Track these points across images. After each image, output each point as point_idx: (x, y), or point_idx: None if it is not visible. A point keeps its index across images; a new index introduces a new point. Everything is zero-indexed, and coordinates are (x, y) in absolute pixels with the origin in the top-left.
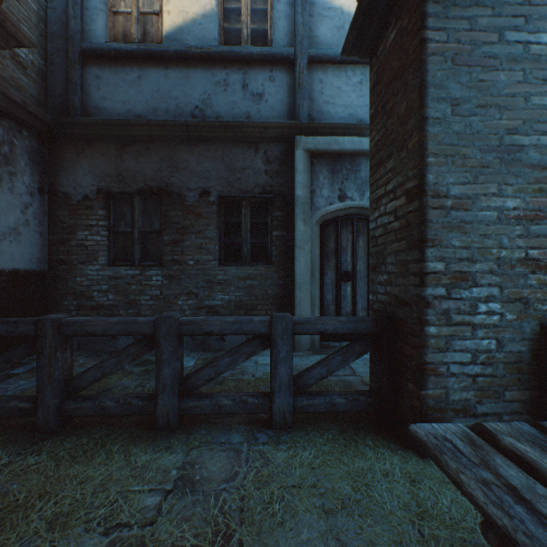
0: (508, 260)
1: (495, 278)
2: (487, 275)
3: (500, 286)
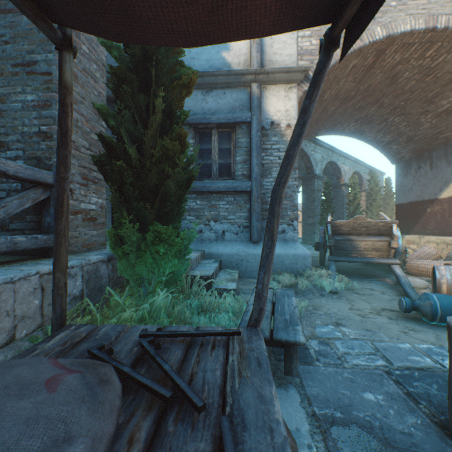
0: (29, 133)
1: (21, 145)
2: (16, 143)
3: (24, 150)
